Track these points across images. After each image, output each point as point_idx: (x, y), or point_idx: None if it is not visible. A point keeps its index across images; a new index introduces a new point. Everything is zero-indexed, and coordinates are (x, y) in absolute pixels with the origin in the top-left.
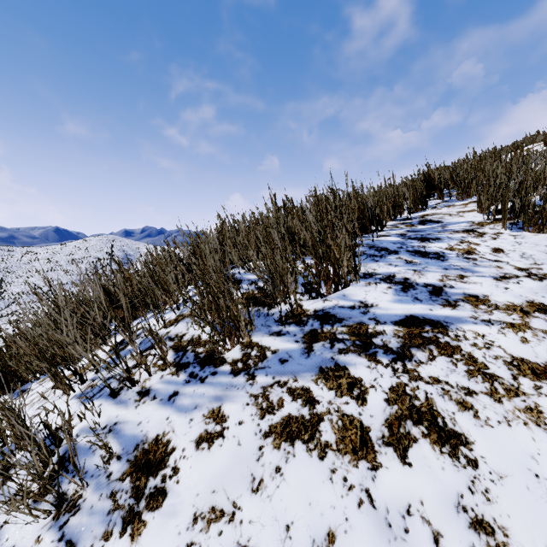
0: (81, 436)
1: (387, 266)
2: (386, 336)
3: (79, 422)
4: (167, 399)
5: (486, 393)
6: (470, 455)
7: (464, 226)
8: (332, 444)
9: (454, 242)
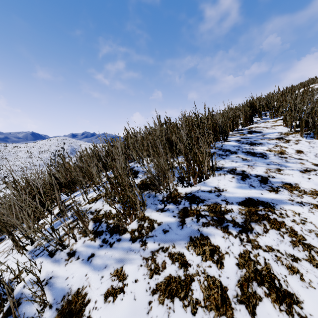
0: (27, 287)
1: (231, 162)
2: (234, 213)
3: (27, 276)
4: (86, 259)
5: (307, 260)
6: (301, 313)
7: (276, 135)
8: (201, 301)
9: (271, 146)
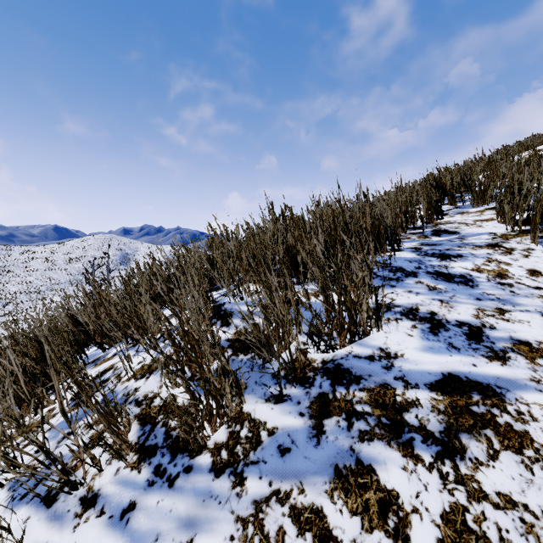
0: None
1: (407, 294)
2: (422, 409)
3: None
4: (118, 517)
5: None
6: None
7: (486, 239)
8: None
9: (480, 260)
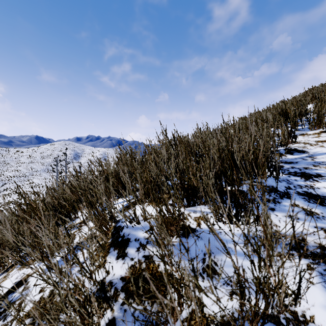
0: None
1: (288, 219)
2: None
3: None
4: None
5: None
6: None
7: None
8: None
9: None
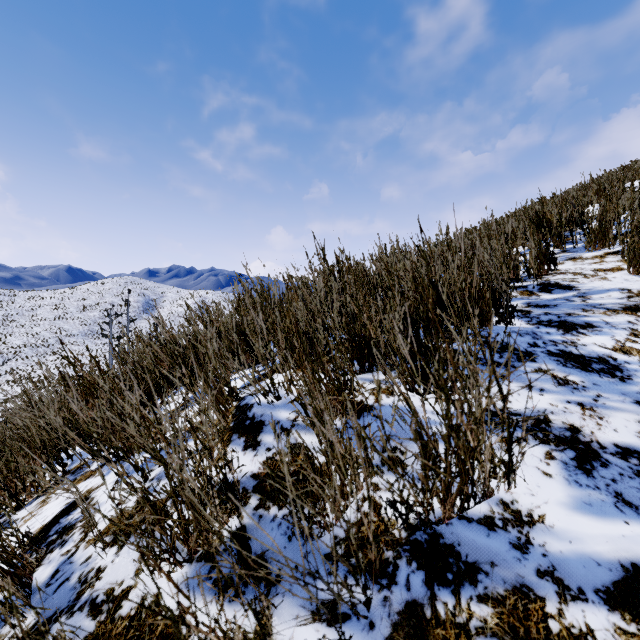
0: None
1: (525, 391)
2: None
3: None
4: None
5: None
6: None
7: (618, 299)
8: None
9: (621, 333)
